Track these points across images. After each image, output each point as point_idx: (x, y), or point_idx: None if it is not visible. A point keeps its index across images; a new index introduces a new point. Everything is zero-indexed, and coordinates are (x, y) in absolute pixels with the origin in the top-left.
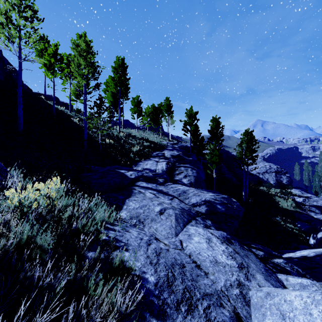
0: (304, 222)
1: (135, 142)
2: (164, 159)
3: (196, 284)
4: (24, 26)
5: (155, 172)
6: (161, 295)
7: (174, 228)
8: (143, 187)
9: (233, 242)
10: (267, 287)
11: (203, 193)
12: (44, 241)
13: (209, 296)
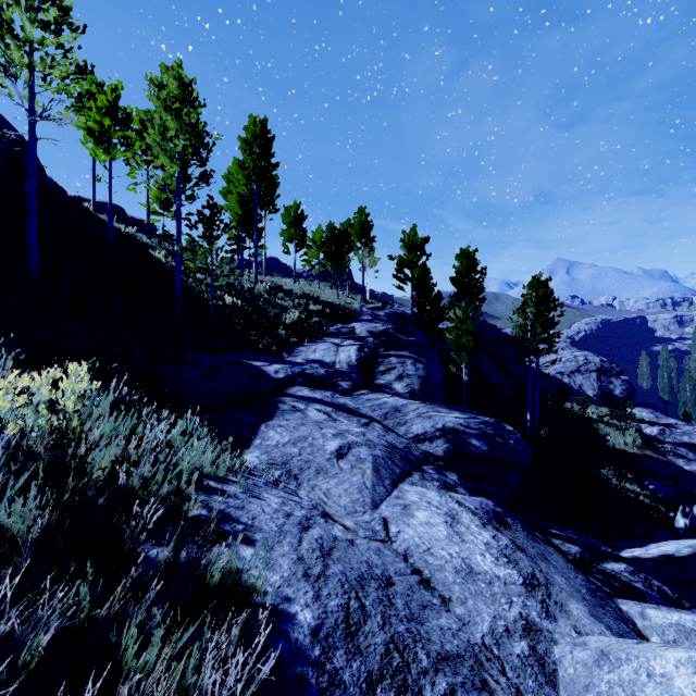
0: (663, 479)
1: (289, 303)
2: (354, 340)
3: (421, 628)
4: (41, 43)
5: (332, 368)
6: (328, 661)
7: (369, 490)
8: (302, 398)
9: (509, 524)
10: (598, 636)
11: (439, 412)
12: (14, 520)
13: (451, 661)
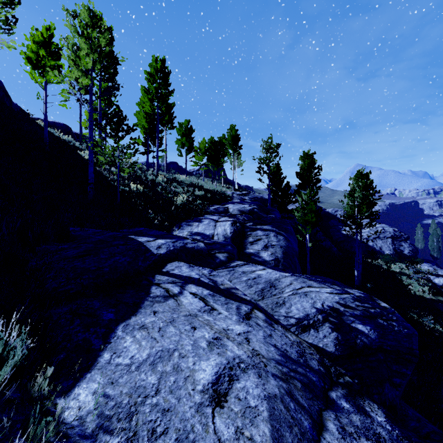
0: None
1: (180, 189)
2: (228, 217)
3: None
4: None
5: (211, 240)
6: None
7: None
8: (178, 277)
9: None
10: None
11: (313, 287)
12: None
13: None
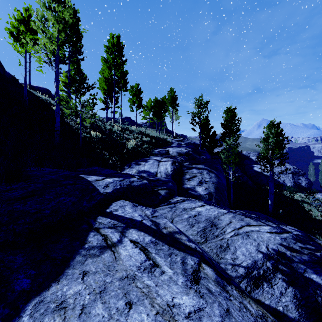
0: None
1: (131, 136)
2: (169, 158)
3: None
4: None
5: (155, 177)
6: None
7: None
8: (120, 220)
9: None
10: None
11: (252, 226)
12: None
13: None
